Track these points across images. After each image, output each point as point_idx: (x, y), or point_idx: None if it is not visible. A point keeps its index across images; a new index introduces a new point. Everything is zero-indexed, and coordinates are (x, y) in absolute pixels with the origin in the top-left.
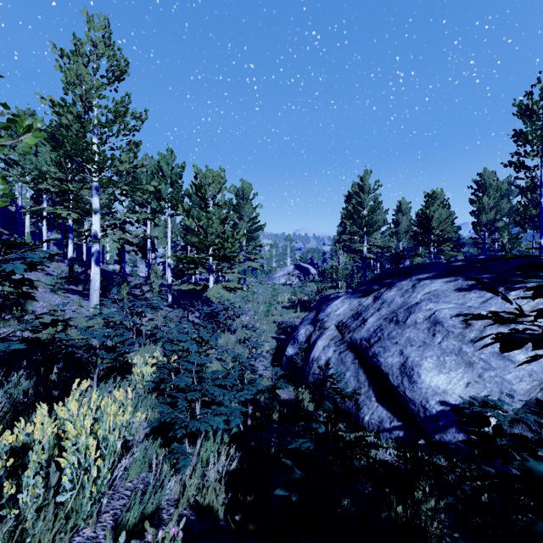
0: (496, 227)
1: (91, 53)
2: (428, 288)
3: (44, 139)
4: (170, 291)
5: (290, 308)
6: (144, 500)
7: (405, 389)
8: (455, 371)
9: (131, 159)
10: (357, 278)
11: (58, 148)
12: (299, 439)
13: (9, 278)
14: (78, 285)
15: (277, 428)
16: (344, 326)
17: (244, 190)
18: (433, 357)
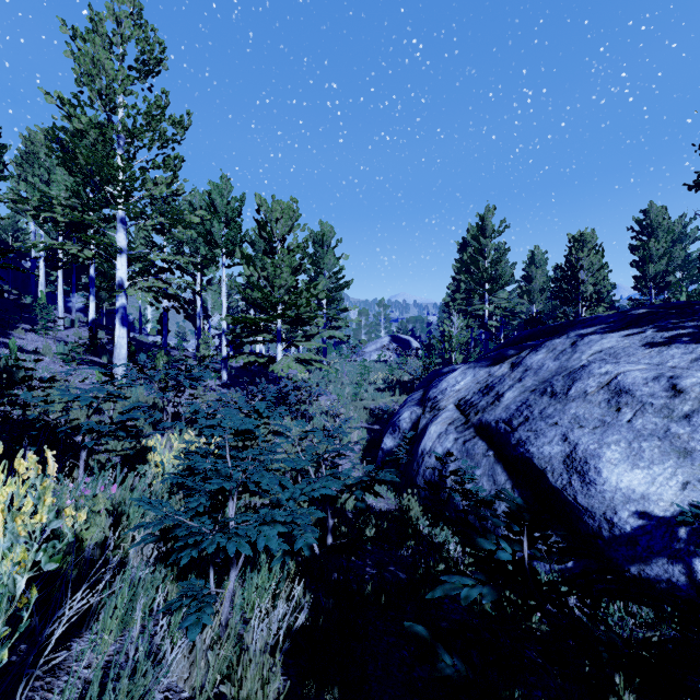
0: (668, 282)
1: (113, 32)
2: (597, 345)
3: (48, 148)
4: (226, 366)
5: (386, 390)
6: (118, 690)
7: (577, 494)
8: (660, 464)
9: (169, 180)
10: (475, 353)
11: (69, 162)
12: (449, 578)
13: (7, 344)
14: (102, 356)
15: (374, 551)
16: (467, 404)
17: (324, 235)
18: (621, 443)
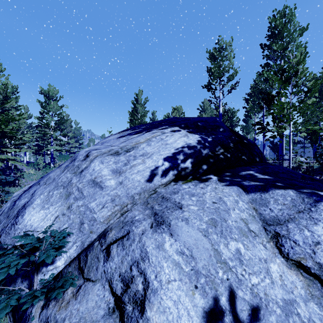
0: None
1: None
2: (106, 139)
3: None
4: None
5: None
6: None
7: (3, 233)
8: (55, 205)
9: None
10: None
11: None
12: None
13: None
14: None
15: None
16: None
17: (50, 92)
18: (45, 192)
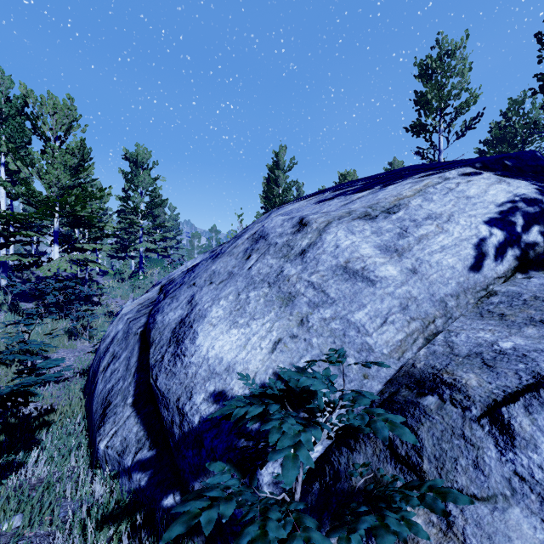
0: None
1: None
2: (283, 210)
3: None
4: (5, 271)
5: None
6: None
7: (160, 372)
8: (260, 318)
9: None
10: None
11: None
12: None
13: None
14: None
15: None
16: (170, 283)
17: (139, 155)
18: (230, 295)
